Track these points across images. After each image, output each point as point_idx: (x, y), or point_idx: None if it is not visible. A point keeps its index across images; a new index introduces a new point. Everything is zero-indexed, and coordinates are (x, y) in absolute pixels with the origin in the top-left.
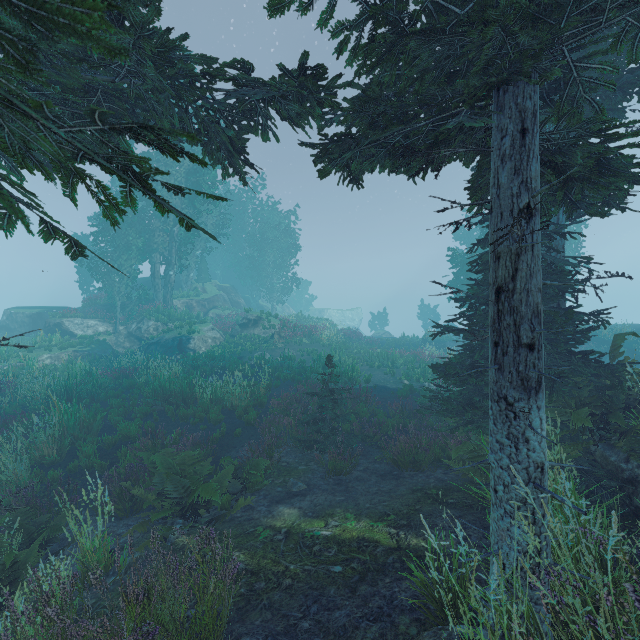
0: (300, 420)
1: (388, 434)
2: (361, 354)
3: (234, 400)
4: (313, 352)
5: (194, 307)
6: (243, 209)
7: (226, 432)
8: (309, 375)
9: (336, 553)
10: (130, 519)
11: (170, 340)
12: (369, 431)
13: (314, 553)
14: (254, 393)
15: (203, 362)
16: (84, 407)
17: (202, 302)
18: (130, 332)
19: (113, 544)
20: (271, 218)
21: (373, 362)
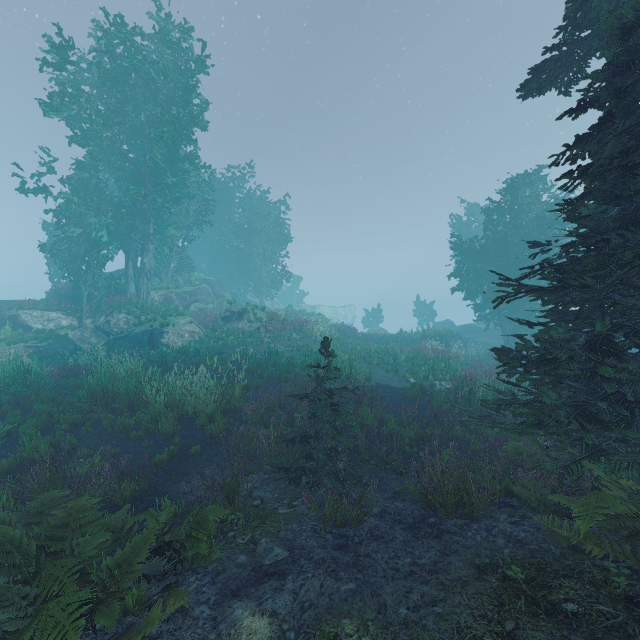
0: (281, 437)
1: (404, 450)
2: (357, 350)
3: (197, 404)
4: (304, 347)
5: (173, 300)
6: (230, 198)
7: (179, 450)
8: (298, 372)
9: None
10: None
11: (140, 334)
12: (381, 449)
13: None
14: (227, 395)
15: (174, 358)
16: (3, 414)
17: (183, 295)
18: (98, 326)
19: None
20: (260, 208)
21: (371, 358)
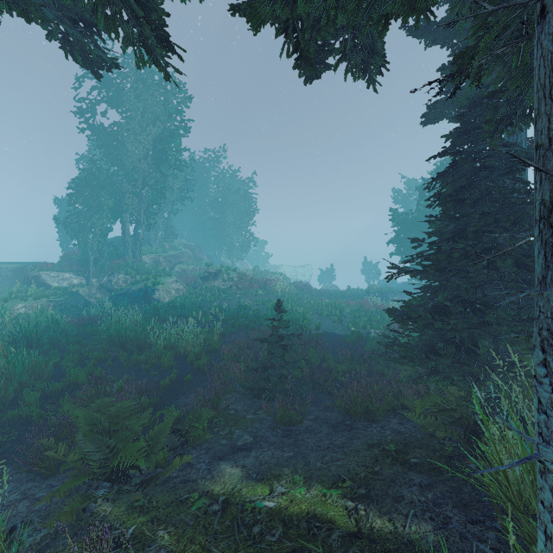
0: (248, 367)
1: (338, 380)
2: (311, 304)
3: (187, 346)
4: (267, 302)
5: (161, 262)
6: (207, 176)
7: (177, 378)
8: (262, 322)
9: (281, 538)
10: (56, 478)
11: (136, 291)
12: (319, 377)
13: (253, 537)
14: (208, 339)
15: (165, 311)
16: (44, 353)
17: (169, 258)
18: (102, 284)
19: (26, 513)
20: (231, 184)
21: (322, 311)
